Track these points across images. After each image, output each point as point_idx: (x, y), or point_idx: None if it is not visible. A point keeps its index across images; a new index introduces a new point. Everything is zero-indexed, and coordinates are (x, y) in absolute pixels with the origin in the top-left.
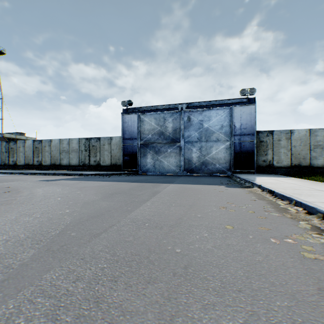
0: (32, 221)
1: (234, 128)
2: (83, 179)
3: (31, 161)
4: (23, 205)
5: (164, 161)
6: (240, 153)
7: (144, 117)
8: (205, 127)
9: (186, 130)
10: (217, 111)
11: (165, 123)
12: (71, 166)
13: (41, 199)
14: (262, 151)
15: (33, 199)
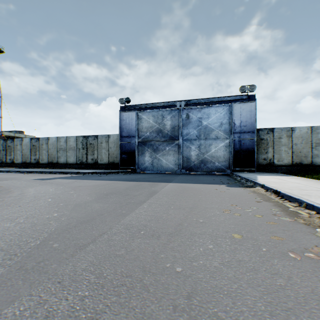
0: (12, 228)
1: (233, 125)
2: (79, 178)
3: (28, 159)
4: (9, 207)
5: (162, 159)
6: (240, 151)
7: (142, 114)
8: (204, 125)
9: (184, 128)
10: (216, 108)
11: (164, 121)
12: (68, 164)
13: (30, 200)
14: (263, 149)
15: (21, 200)
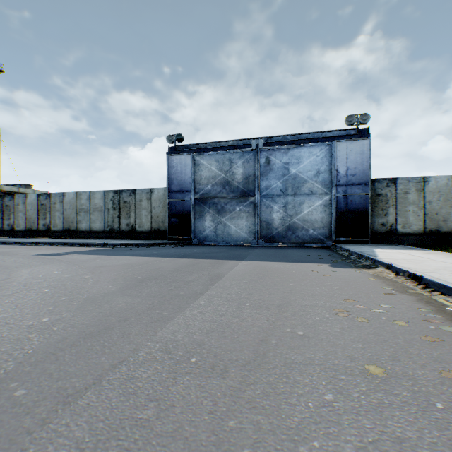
0: None
1: (336, 174)
2: (106, 253)
3: (34, 224)
4: None
5: (230, 225)
6: (346, 212)
7: (200, 158)
8: (292, 174)
9: (263, 179)
10: (310, 149)
11: (232, 168)
12: (92, 232)
13: (15, 291)
14: (380, 210)
15: (0, 291)
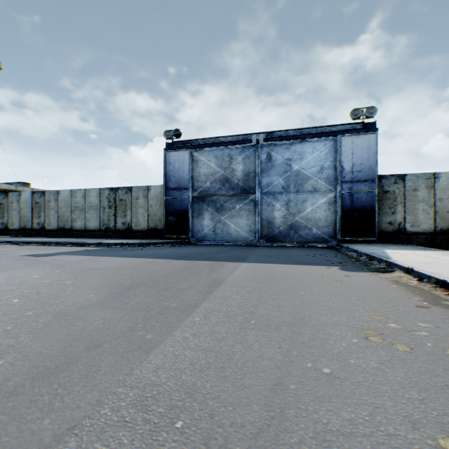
0: None
1: (341, 171)
2: (98, 254)
3: (29, 223)
4: None
5: (230, 224)
6: (352, 210)
7: (199, 154)
8: (294, 170)
9: (264, 175)
10: (314, 144)
11: (232, 164)
12: (87, 231)
13: None
14: (388, 208)
15: None
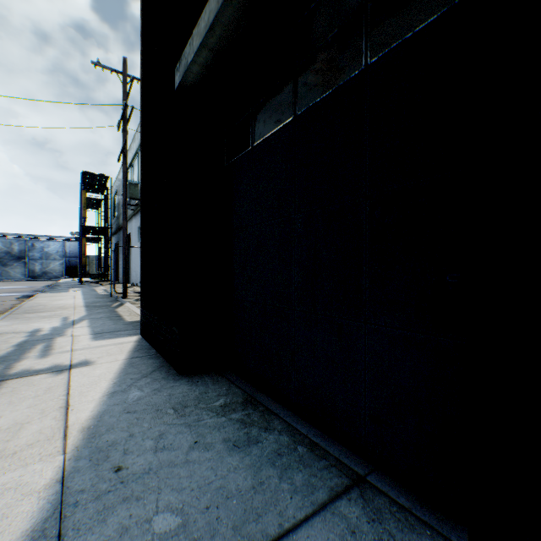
0: None
1: (66, 253)
2: None
3: None
4: None
5: (12, 271)
6: (71, 267)
7: None
8: (46, 251)
9: (31, 252)
10: (55, 242)
11: (13, 246)
12: None
13: None
14: None
15: None
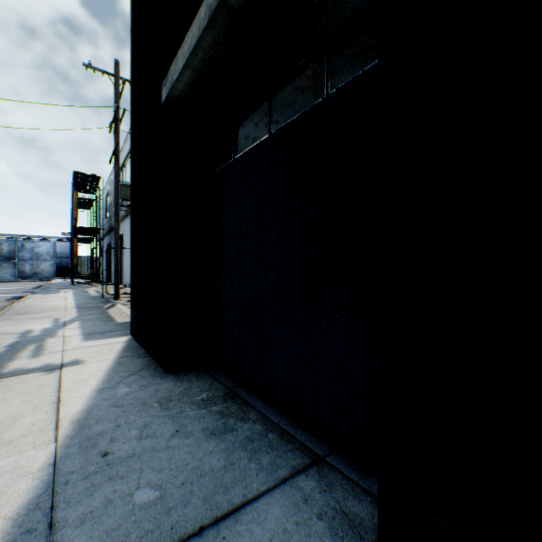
0: None
1: (57, 253)
2: None
3: None
4: None
5: (1, 272)
6: (62, 267)
7: None
8: (37, 252)
9: (21, 252)
10: (46, 243)
11: (3, 246)
12: None
13: None
14: None
15: None
